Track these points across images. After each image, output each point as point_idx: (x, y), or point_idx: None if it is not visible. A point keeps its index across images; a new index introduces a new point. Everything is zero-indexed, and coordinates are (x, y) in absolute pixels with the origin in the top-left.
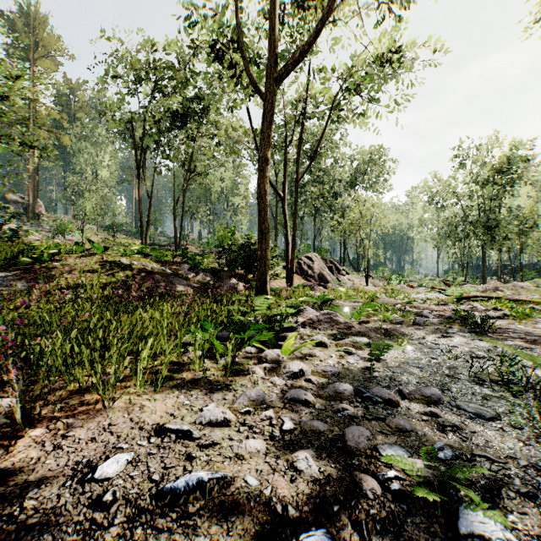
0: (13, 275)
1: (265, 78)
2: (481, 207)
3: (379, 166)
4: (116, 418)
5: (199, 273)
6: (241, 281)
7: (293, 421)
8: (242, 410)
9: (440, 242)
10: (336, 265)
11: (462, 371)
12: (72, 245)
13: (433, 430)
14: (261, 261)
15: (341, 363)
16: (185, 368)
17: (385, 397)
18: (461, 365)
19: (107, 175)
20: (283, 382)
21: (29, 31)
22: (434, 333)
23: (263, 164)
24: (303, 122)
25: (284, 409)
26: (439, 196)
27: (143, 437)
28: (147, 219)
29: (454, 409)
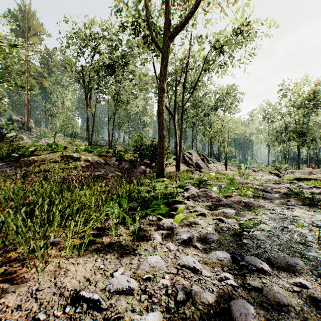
0: (7, 164)
1: (163, 38)
2: (296, 121)
3: (232, 96)
4: (44, 282)
5: (122, 162)
6: (148, 167)
7: (185, 289)
8: (143, 276)
9: (271, 143)
10: (206, 157)
11: (310, 239)
12: (45, 146)
13: (307, 304)
14: (160, 155)
15: (218, 230)
16: (105, 233)
17: (258, 266)
18: (308, 233)
19: (70, 104)
20: (176, 248)
21: (24, 21)
22: (279, 205)
23: (161, 92)
24: (186, 69)
25: (177, 276)
26: (269, 115)
27: (60, 305)
28: (92, 130)
29: (317, 279)
